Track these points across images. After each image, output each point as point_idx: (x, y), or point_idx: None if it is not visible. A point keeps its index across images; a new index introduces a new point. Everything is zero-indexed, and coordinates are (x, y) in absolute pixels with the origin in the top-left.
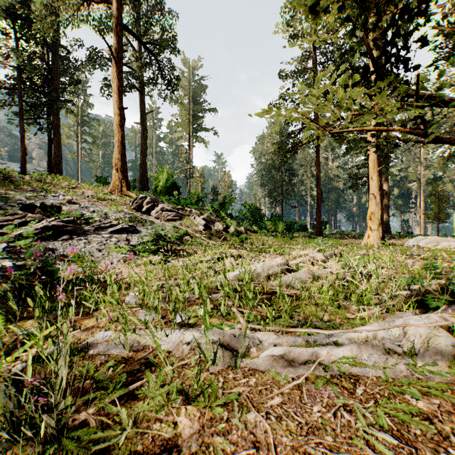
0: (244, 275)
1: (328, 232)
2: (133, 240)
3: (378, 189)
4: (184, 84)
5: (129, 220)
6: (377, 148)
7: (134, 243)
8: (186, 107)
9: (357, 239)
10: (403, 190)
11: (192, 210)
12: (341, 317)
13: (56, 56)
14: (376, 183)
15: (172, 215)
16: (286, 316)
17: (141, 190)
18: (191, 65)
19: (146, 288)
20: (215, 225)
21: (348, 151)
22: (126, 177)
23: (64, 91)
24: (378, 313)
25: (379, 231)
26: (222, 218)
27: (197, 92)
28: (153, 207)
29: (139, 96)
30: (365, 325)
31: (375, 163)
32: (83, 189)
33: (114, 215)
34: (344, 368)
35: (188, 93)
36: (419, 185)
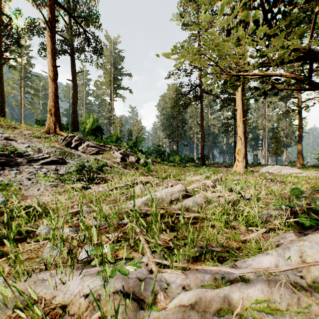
0: (151, 202)
1: (208, 162)
2: (61, 170)
3: (243, 133)
4: (107, 54)
5: (60, 153)
6: (264, 93)
7: (62, 172)
8: (109, 71)
9: (228, 167)
10: (255, 135)
11: (112, 147)
12: (236, 239)
13: (0, 22)
14: (241, 129)
15: (95, 150)
16: (190, 245)
17: (73, 131)
18: (112, 40)
19: (53, 222)
20: (129, 157)
21: (222, 107)
22: (59, 120)
23: (7, 50)
24: (263, 233)
25: (244, 162)
26: (135, 153)
27: (117, 61)
28: (81, 144)
29: (71, 59)
30: (264, 254)
31: (241, 116)
32: (22, 129)
33: (47, 150)
34: (259, 315)
35: (110, 61)
36: (264, 132)
